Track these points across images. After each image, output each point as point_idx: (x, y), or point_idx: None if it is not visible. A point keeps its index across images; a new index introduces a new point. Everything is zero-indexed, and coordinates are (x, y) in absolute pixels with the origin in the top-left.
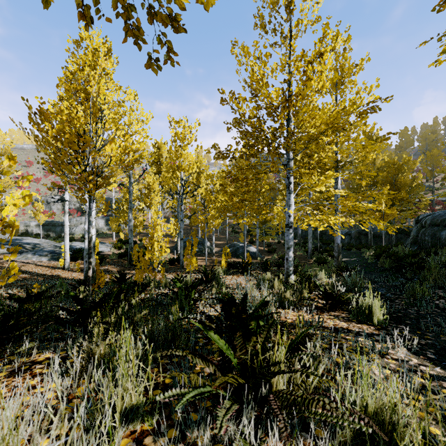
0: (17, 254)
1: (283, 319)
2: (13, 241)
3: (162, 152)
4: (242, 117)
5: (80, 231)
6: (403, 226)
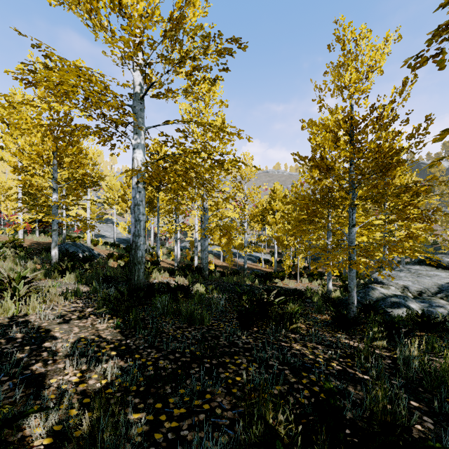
0: (236, 258)
1: None
2: None
3: None
4: None
5: None
6: None
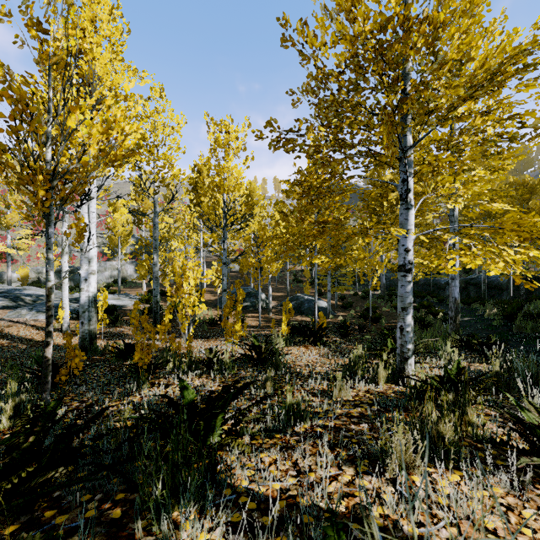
0: (10, 309)
1: (470, 534)
2: (11, 292)
3: (204, 178)
4: (320, 74)
5: (104, 279)
6: (539, 272)
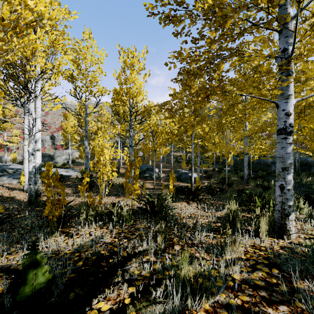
0: None
1: None
2: (1, 167)
3: (120, 97)
4: None
5: (62, 160)
6: None
